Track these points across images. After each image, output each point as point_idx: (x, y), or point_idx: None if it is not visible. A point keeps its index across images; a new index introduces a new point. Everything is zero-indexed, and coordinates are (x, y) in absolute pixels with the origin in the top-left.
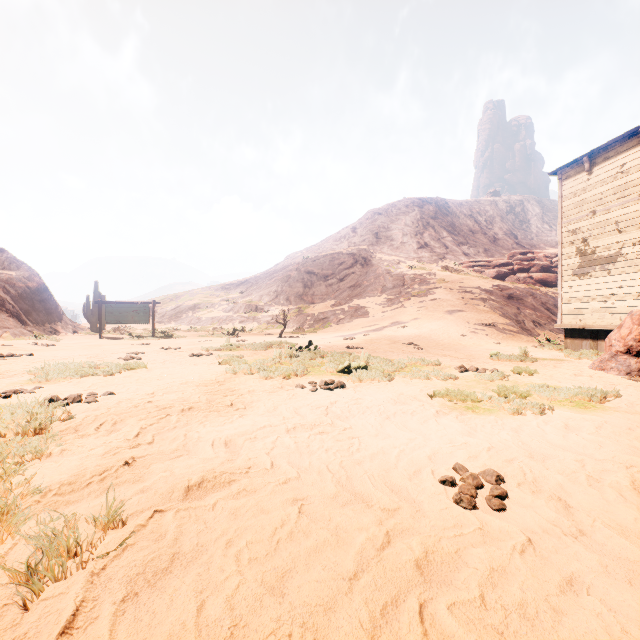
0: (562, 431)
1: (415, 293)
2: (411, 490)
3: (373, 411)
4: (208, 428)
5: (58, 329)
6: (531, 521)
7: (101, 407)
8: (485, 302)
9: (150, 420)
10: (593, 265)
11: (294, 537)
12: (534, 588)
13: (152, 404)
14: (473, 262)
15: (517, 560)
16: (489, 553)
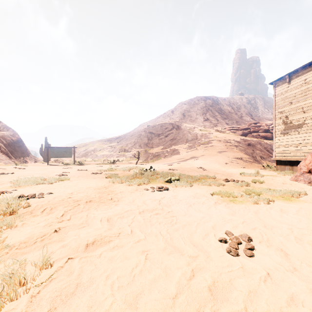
0: (279, 213)
1: (202, 143)
2: (204, 245)
3: (183, 202)
4: (99, 211)
5: (27, 160)
6: (268, 263)
7: (45, 200)
8: (237, 147)
9: (69, 207)
10: (291, 129)
11: (143, 273)
12: (273, 303)
13: (71, 199)
14: (231, 127)
15: (263, 286)
16: (247, 282)
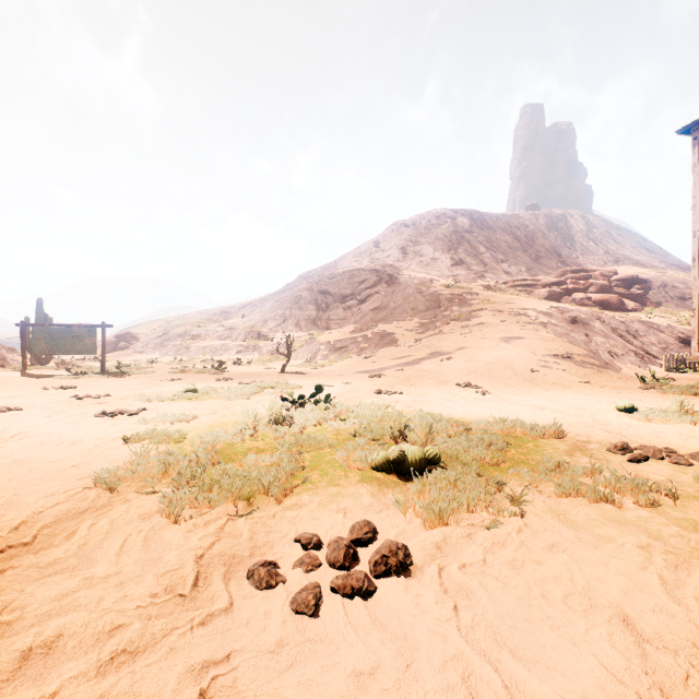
0: None
1: (455, 316)
2: None
3: None
4: None
5: None
6: None
7: None
8: (546, 327)
9: None
10: None
11: None
12: None
13: None
14: (519, 281)
15: None
16: None
